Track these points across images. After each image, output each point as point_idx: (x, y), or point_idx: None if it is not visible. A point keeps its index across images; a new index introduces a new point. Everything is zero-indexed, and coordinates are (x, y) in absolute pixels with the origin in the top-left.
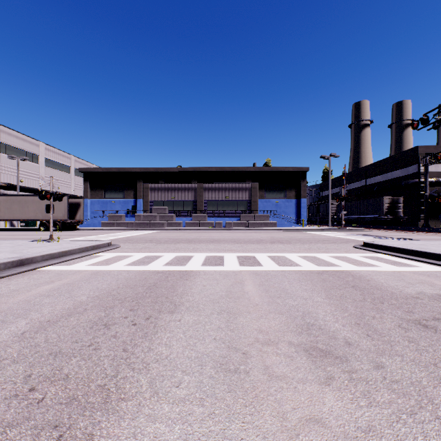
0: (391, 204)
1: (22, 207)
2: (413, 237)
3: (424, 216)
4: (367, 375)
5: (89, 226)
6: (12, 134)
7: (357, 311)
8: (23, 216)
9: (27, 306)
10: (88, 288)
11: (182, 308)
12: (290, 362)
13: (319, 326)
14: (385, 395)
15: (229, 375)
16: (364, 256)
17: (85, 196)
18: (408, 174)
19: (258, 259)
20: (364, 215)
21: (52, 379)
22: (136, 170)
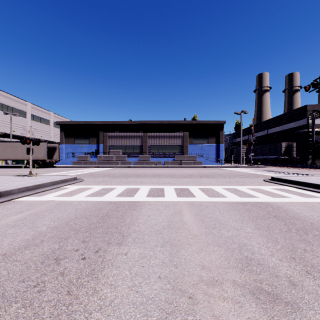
0: (287, 148)
1: (13, 150)
2: (306, 172)
3: (311, 156)
4: None
5: (63, 164)
6: (7, 96)
7: (287, 243)
8: (13, 157)
9: None
10: (50, 218)
11: (129, 239)
12: (239, 310)
13: (257, 260)
14: None
15: None
16: (275, 188)
17: (60, 142)
18: (299, 126)
19: (191, 191)
20: (266, 156)
21: None
22: (98, 123)
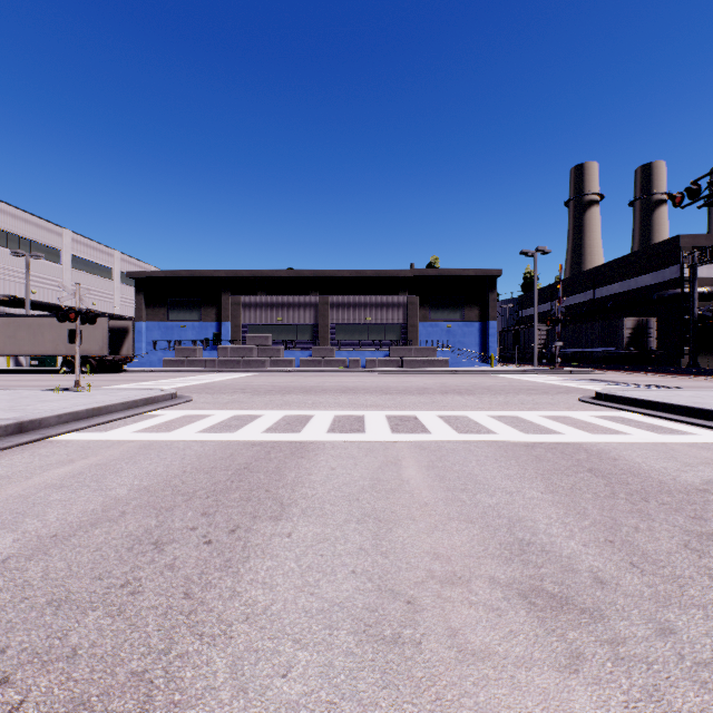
0: (635, 331)
1: (33, 335)
2: (674, 384)
3: (690, 349)
4: (647, 649)
5: (143, 365)
6: (18, 215)
7: (605, 517)
8: (34, 350)
9: (20, 506)
10: (132, 473)
11: (294, 510)
12: (496, 620)
13: (541, 546)
14: (690, 695)
15: (382, 649)
16: (600, 416)
17: (136, 317)
18: (663, 281)
19: (423, 421)
20: (591, 347)
21: (44, 658)
22: (219, 275)
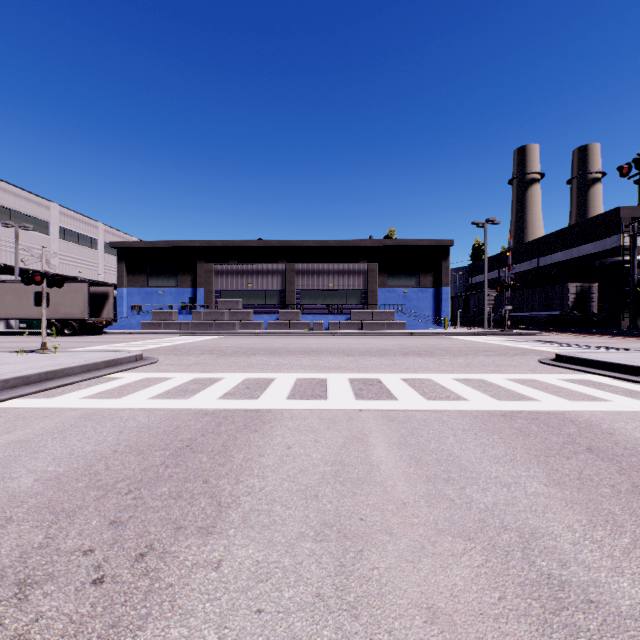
0: (579, 296)
1: (19, 300)
2: (622, 345)
3: (630, 312)
4: None
5: (123, 328)
6: (9, 190)
7: None
8: (20, 313)
9: None
10: (52, 453)
11: (232, 516)
12: None
13: (582, 589)
14: None
15: None
16: (569, 380)
17: (119, 284)
18: (604, 250)
19: (387, 385)
20: (537, 311)
21: None
22: (194, 245)
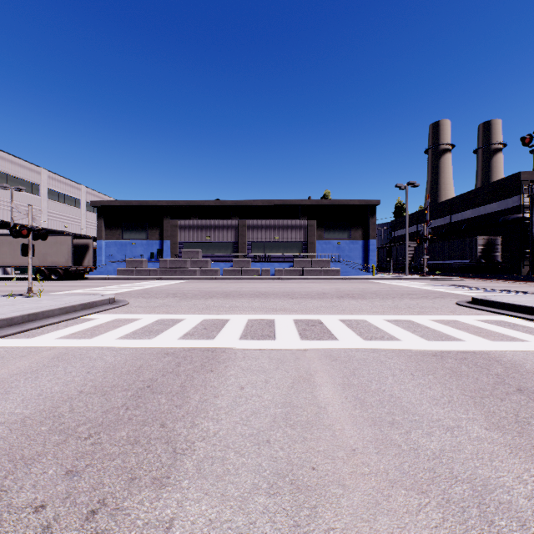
0: (485, 247)
1: (13, 250)
2: (525, 289)
3: (529, 261)
4: None
5: (101, 274)
6: (6, 157)
7: None
8: (14, 262)
9: None
10: (22, 394)
11: (187, 465)
12: None
13: None
14: None
15: None
16: (486, 321)
17: (98, 237)
18: (507, 208)
19: (327, 326)
20: (450, 260)
21: None
22: (162, 204)
